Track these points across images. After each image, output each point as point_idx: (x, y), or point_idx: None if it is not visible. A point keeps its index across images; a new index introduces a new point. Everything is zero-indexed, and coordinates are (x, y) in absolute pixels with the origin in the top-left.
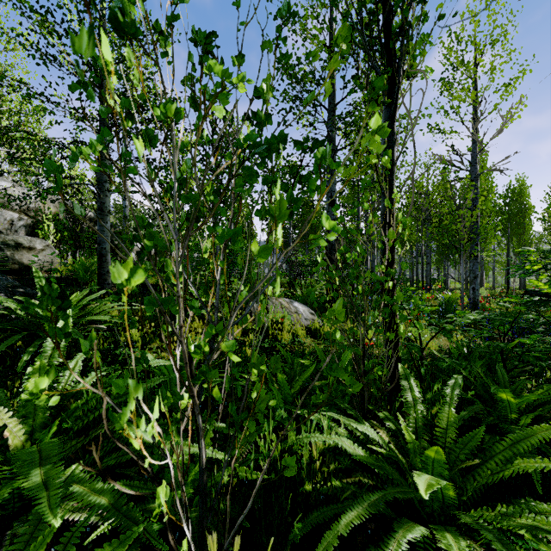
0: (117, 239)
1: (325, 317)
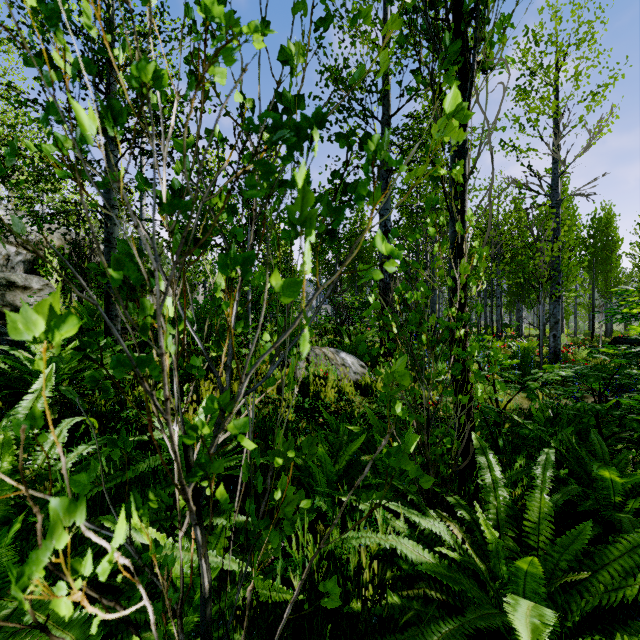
0: (71, 269)
1: (378, 374)
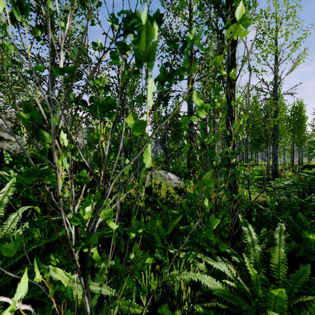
0: None
1: (189, 183)
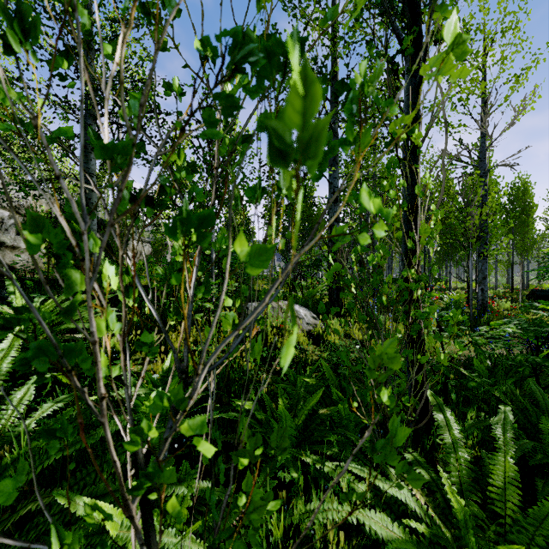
0: None
1: (337, 332)
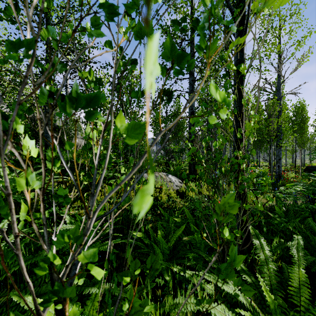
0: None
1: (193, 190)
